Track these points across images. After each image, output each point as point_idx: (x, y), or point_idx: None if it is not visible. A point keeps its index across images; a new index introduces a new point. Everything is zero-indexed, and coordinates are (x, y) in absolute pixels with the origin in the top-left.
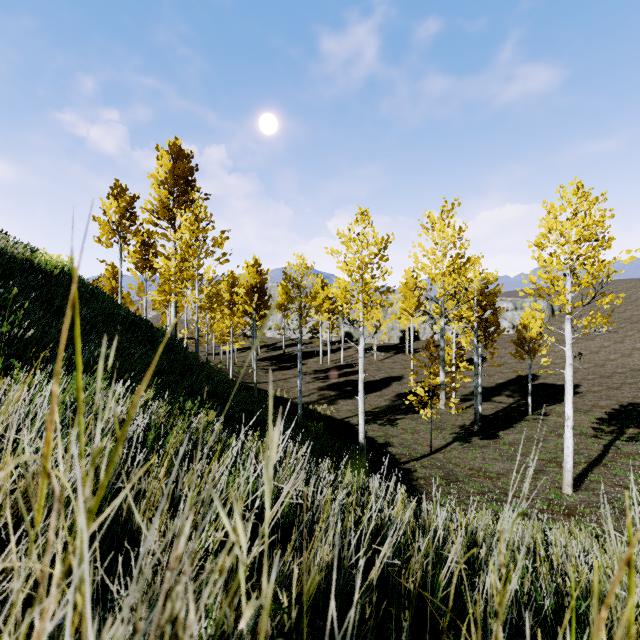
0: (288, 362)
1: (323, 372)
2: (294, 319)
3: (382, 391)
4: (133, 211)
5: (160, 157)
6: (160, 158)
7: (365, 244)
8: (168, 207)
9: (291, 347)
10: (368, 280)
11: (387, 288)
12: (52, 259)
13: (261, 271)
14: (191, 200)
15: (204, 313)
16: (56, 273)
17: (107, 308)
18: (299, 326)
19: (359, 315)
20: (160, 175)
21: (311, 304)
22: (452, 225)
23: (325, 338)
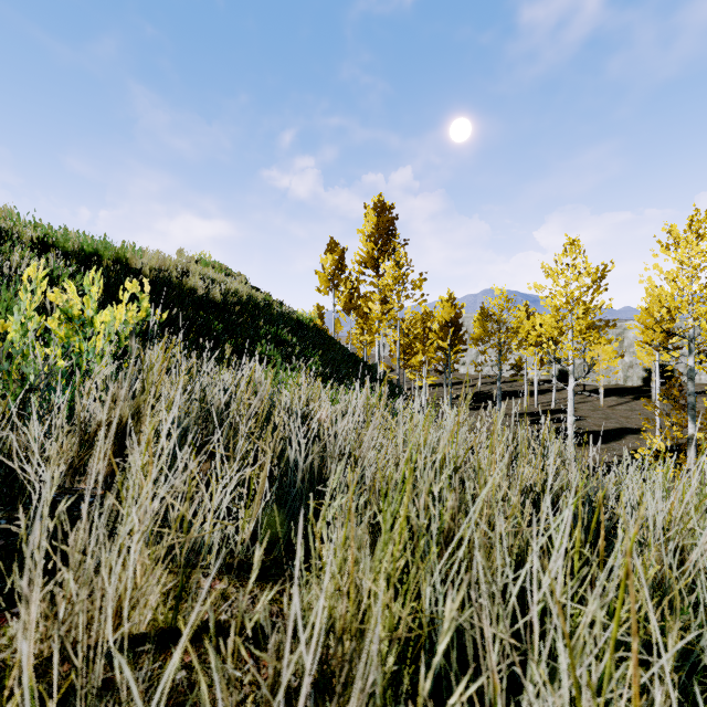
0: (485, 402)
1: (528, 415)
2: (492, 353)
3: (609, 444)
4: (342, 261)
5: (367, 214)
6: (367, 215)
7: (574, 277)
8: (374, 257)
9: (488, 385)
10: (580, 314)
11: (605, 322)
12: (305, 314)
13: (455, 305)
14: (392, 248)
15: (400, 349)
16: (311, 325)
17: (341, 349)
18: (498, 363)
19: (566, 353)
20: (367, 230)
21: (512, 340)
22: (706, 238)
23: (531, 376)
